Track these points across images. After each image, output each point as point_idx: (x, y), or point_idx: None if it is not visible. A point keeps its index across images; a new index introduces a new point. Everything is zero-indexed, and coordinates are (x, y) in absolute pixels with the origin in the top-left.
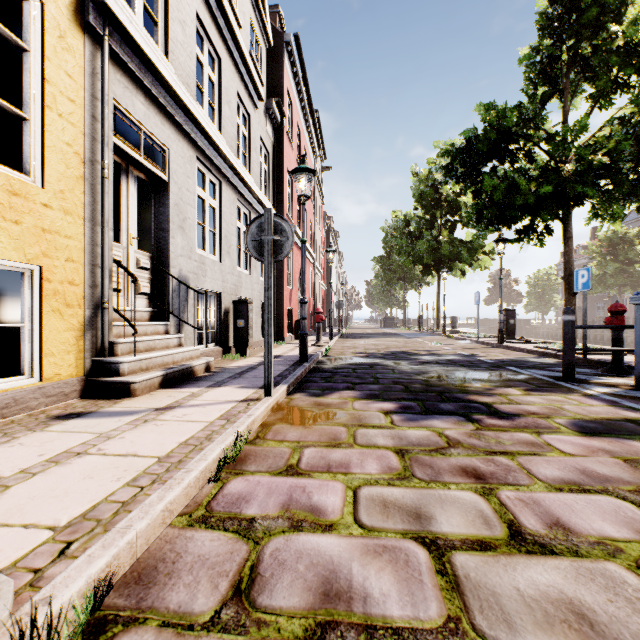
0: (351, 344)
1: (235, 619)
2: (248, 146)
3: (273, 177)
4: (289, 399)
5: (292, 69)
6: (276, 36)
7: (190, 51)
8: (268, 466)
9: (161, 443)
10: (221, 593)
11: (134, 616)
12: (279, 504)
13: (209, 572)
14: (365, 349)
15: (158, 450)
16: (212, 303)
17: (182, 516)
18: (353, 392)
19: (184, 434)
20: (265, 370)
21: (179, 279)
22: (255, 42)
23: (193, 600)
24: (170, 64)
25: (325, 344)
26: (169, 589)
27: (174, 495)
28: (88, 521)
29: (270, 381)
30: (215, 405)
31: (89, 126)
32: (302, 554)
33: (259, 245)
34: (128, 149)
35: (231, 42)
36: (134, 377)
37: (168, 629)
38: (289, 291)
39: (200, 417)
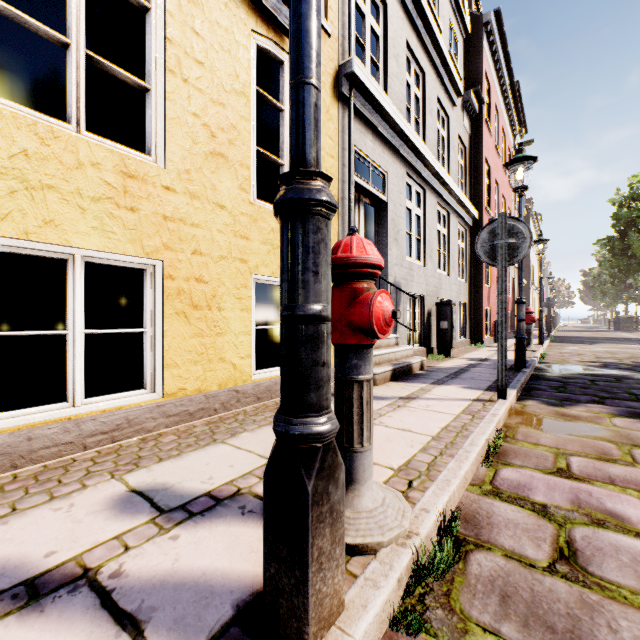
0: (571, 350)
1: (572, 574)
2: (446, 147)
3: (469, 171)
4: (521, 405)
5: (490, 49)
6: (473, 22)
7: (401, 79)
8: (534, 464)
9: (425, 425)
10: (546, 552)
11: (478, 543)
12: (566, 500)
13: (525, 533)
14: (596, 357)
15: (426, 430)
16: (416, 306)
17: (473, 486)
18: (604, 407)
19: (439, 421)
20: (498, 373)
21: (396, 286)
22: (452, 40)
23: (522, 548)
24: (389, 98)
25: (537, 349)
26: (496, 534)
27: (467, 467)
28: (411, 470)
29: (504, 384)
30: (450, 401)
31: (341, 172)
32: (619, 548)
33: (490, 250)
34: (361, 182)
35: (433, 52)
36: (374, 369)
37: (513, 560)
38: (487, 290)
39: (443, 409)
